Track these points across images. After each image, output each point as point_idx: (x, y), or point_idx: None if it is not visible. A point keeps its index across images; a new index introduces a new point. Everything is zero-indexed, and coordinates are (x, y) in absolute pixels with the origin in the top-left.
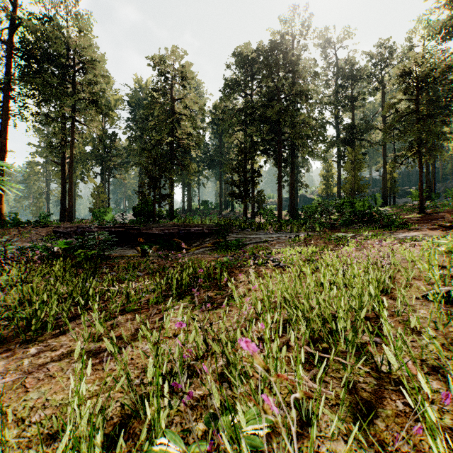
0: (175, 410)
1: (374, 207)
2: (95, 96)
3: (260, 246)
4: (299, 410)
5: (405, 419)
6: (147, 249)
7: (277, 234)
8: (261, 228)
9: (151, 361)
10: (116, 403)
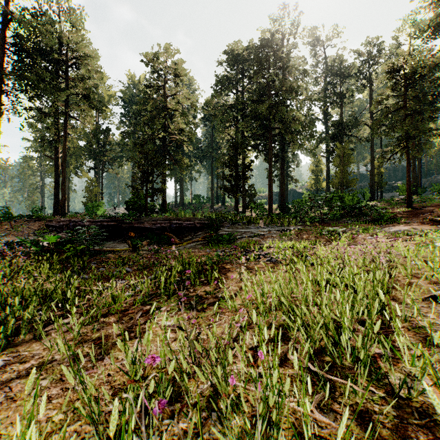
0: None
1: (362, 201)
2: (88, 91)
3: (252, 240)
4: None
5: None
6: (138, 243)
7: (268, 228)
8: (252, 222)
9: (116, 404)
10: None
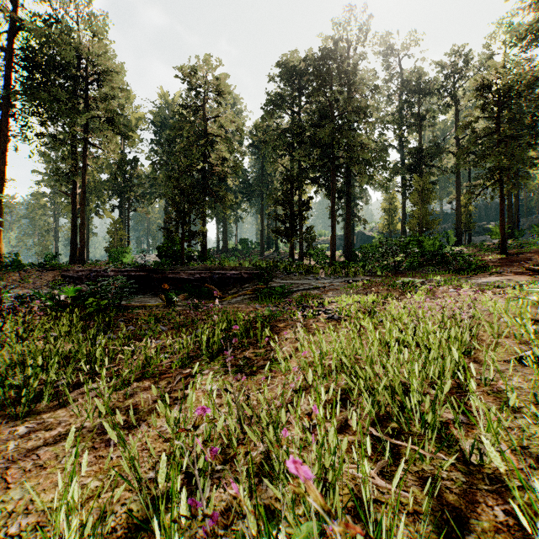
0: (199, 519)
1: (445, 247)
2: (111, 114)
3: (310, 294)
4: (364, 521)
5: (508, 535)
6: (173, 297)
7: (330, 279)
8: (311, 271)
9: (164, 458)
10: (121, 507)
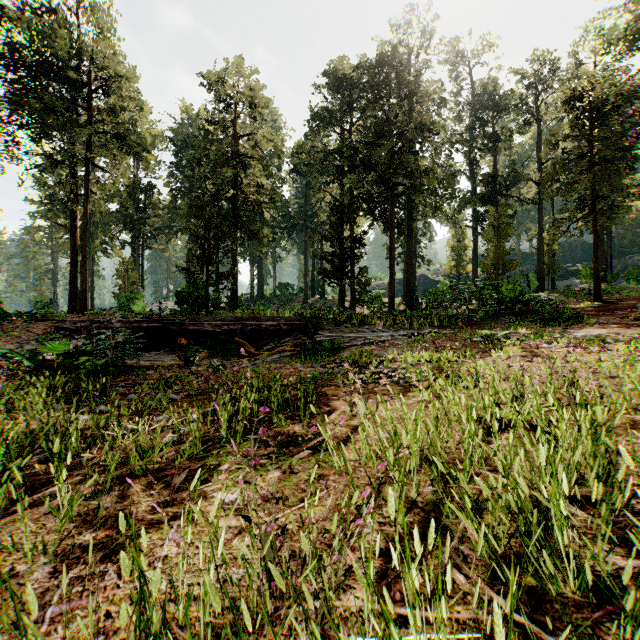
0: None
1: (526, 293)
2: (120, 128)
3: (366, 350)
4: None
5: None
6: (193, 355)
7: (389, 332)
8: (366, 322)
9: None
10: None
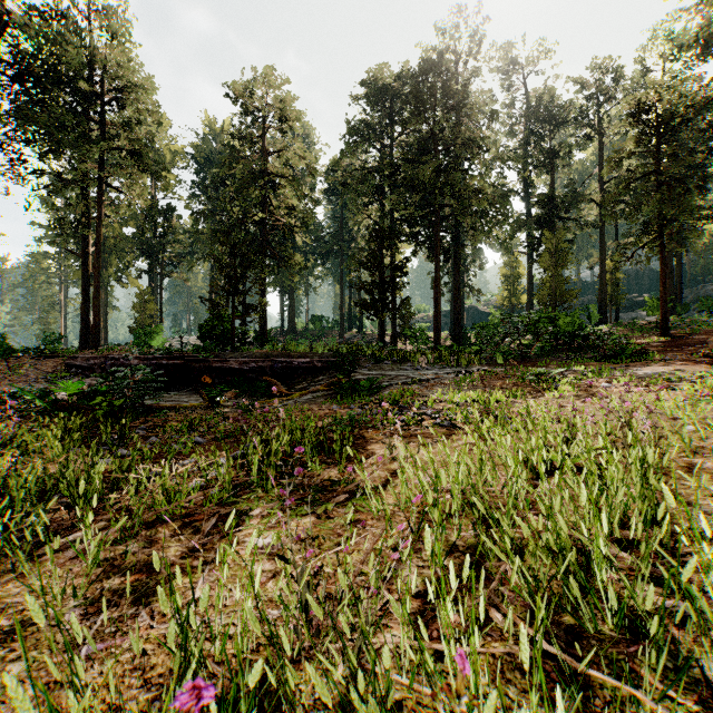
0: None
1: (586, 326)
2: (136, 144)
3: (408, 390)
4: None
5: None
6: (218, 395)
7: (434, 370)
8: (408, 359)
9: None
10: None
